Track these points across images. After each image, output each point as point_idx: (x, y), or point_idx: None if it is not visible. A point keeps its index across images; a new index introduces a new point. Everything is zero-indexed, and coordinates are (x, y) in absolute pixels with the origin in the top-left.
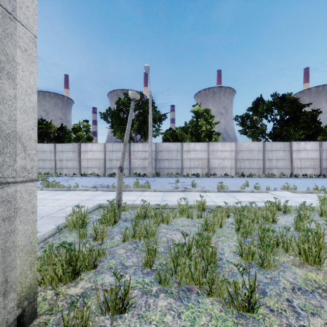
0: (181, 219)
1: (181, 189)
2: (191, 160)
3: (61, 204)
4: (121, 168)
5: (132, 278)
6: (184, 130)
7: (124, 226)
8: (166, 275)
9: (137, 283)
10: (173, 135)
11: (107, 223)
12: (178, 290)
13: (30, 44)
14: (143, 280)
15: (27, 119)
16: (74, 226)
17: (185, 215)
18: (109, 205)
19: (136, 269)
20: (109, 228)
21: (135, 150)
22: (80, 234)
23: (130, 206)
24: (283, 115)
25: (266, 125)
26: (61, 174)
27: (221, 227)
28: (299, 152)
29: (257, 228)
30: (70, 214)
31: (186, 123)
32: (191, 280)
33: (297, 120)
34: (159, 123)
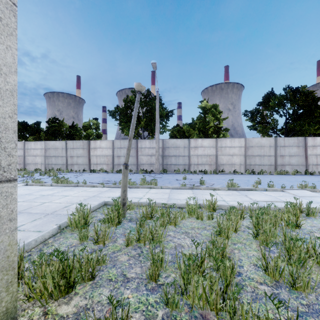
0: (190, 220)
1: (188, 186)
2: (199, 157)
3: (67, 201)
4: (126, 164)
5: (133, 295)
6: (191, 126)
7: (128, 226)
8: (175, 297)
9: (140, 304)
10: (180, 131)
11: (111, 223)
12: (189, 317)
13: (7, 12)
14: (147, 299)
15: (2, 104)
16: (76, 225)
17: (194, 216)
18: (113, 203)
19: (139, 282)
20: (112, 229)
21: (142, 147)
22: (81, 236)
23: (135, 204)
24: (296, 109)
25: (277, 120)
26: (72, 171)
27: (236, 231)
28: (314, 148)
29: (280, 235)
30: (72, 213)
31: (193, 120)
32: (205, 303)
33: (312, 114)
34: (166, 119)
